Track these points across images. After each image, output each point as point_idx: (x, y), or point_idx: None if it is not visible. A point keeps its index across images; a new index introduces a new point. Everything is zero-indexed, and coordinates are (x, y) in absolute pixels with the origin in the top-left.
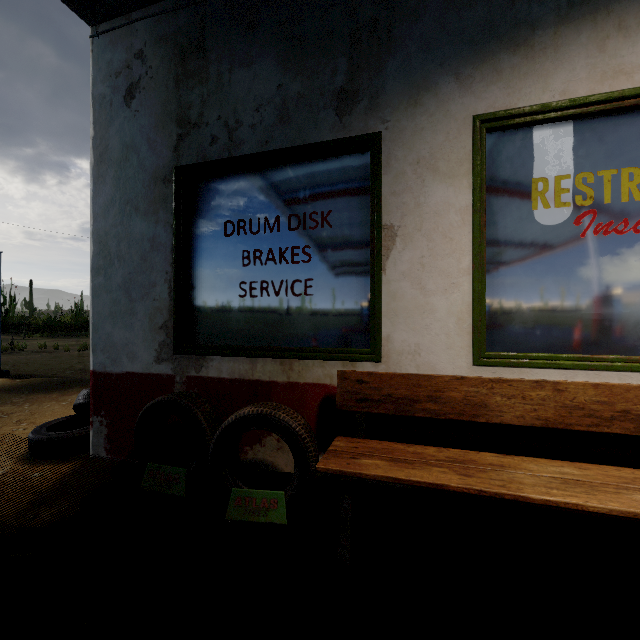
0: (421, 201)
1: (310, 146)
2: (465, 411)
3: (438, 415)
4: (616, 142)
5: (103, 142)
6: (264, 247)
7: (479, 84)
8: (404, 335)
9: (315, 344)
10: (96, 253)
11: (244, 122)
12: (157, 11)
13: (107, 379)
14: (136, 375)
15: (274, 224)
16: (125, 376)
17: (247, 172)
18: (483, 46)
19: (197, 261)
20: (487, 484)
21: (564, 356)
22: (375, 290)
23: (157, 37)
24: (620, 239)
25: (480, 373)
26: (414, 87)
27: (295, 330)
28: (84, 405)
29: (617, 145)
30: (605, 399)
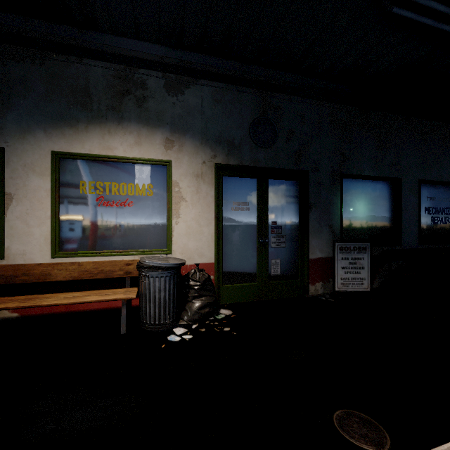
0: (27, 184)
1: None
2: (41, 278)
3: (28, 281)
4: (111, 172)
5: None
6: None
7: (55, 137)
8: (17, 246)
9: None
10: None
11: None
12: None
13: None
14: None
15: None
16: None
17: None
18: (57, 122)
19: None
20: (29, 304)
21: (90, 252)
22: None
23: None
24: (112, 208)
25: (56, 261)
26: (23, 130)
27: None
28: None
29: (111, 174)
30: (96, 267)
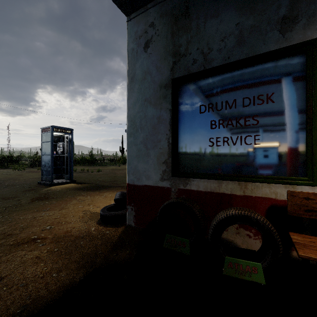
0: None
1: (261, 55)
2: None
3: None
4: None
5: (133, 72)
6: (225, 118)
7: None
8: None
9: (261, 173)
10: (129, 126)
11: (213, 48)
12: (161, 0)
13: (135, 188)
14: (150, 186)
15: (232, 104)
16: (144, 187)
17: (214, 76)
18: None
19: (183, 127)
20: None
21: None
22: (313, 140)
23: (161, 13)
24: None
25: None
26: None
27: (247, 165)
28: (120, 199)
29: None
30: None
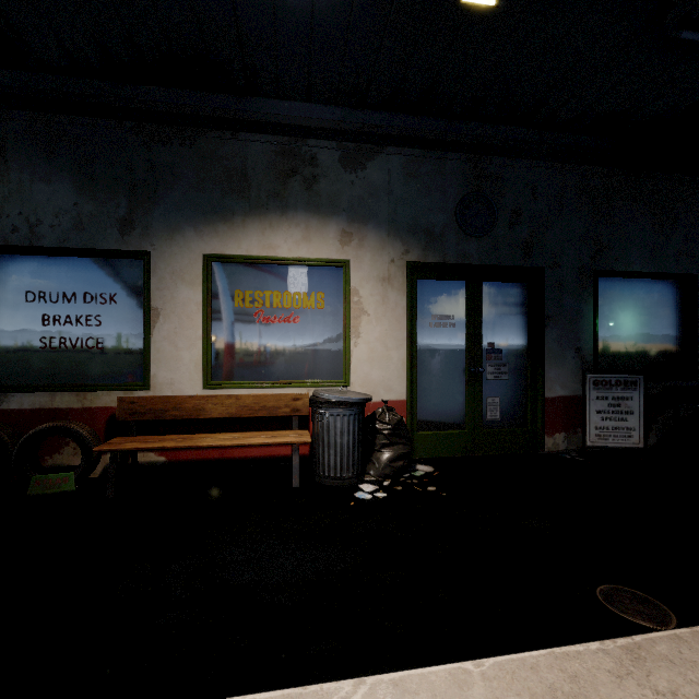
0: (175, 296)
1: (100, 251)
2: (193, 413)
3: (179, 417)
4: (272, 279)
5: None
6: (63, 313)
7: (207, 236)
8: (165, 374)
9: (105, 381)
10: None
11: (45, 222)
12: None
13: None
14: None
15: (72, 298)
16: None
17: (48, 257)
18: (209, 216)
19: None
20: (187, 443)
21: (248, 382)
22: (146, 347)
23: None
24: (273, 325)
25: (208, 393)
26: (171, 229)
27: (89, 372)
28: None
29: (272, 280)
30: (257, 401)
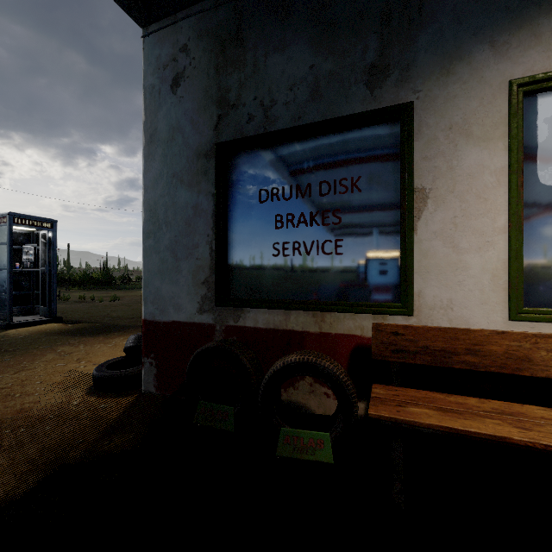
0: (453, 164)
1: (342, 118)
2: (507, 364)
3: (478, 367)
4: None
5: (153, 125)
6: (296, 211)
7: (516, 49)
8: (436, 291)
9: (345, 298)
10: (147, 220)
11: (278, 101)
12: (199, 10)
13: (156, 327)
14: (181, 324)
15: (305, 190)
16: (171, 324)
17: (280, 145)
18: (520, 12)
19: (234, 225)
20: (551, 439)
21: None
22: (407, 249)
23: (199, 32)
24: None
25: (517, 328)
26: (446, 57)
27: (325, 285)
28: (134, 348)
29: None
30: None
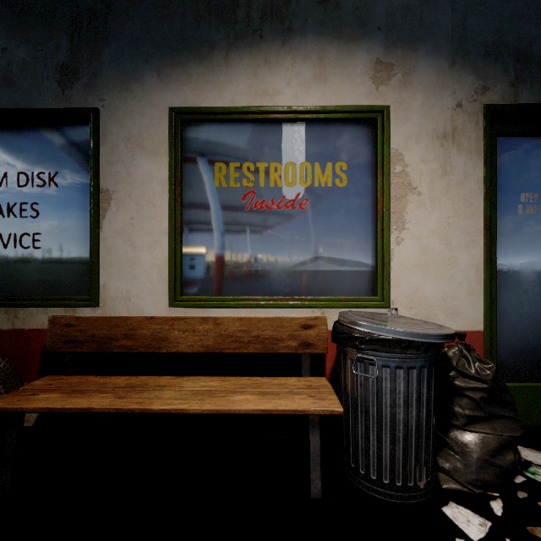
0: (131, 171)
1: (33, 111)
2: (152, 344)
3: (131, 349)
4: (267, 143)
5: None
6: None
7: (175, 83)
8: (118, 284)
9: (43, 293)
10: None
11: None
12: None
13: None
14: None
15: (2, 179)
16: None
17: None
18: (178, 53)
19: None
20: (129, 403)
21: (233, 298)
22: (92, 245)
23: None
24: (270, 213)
25: (176, 313)
26: (126, 75)
27: (24, 280)
28: None
29: (268, 145)
30: (246, 328)
